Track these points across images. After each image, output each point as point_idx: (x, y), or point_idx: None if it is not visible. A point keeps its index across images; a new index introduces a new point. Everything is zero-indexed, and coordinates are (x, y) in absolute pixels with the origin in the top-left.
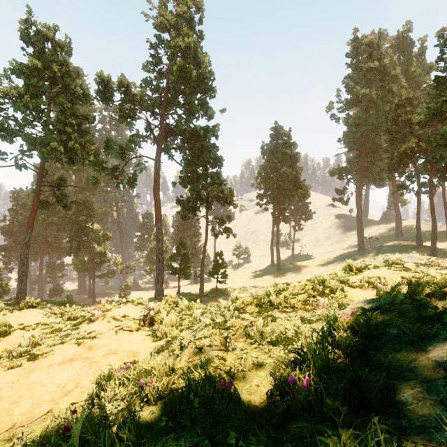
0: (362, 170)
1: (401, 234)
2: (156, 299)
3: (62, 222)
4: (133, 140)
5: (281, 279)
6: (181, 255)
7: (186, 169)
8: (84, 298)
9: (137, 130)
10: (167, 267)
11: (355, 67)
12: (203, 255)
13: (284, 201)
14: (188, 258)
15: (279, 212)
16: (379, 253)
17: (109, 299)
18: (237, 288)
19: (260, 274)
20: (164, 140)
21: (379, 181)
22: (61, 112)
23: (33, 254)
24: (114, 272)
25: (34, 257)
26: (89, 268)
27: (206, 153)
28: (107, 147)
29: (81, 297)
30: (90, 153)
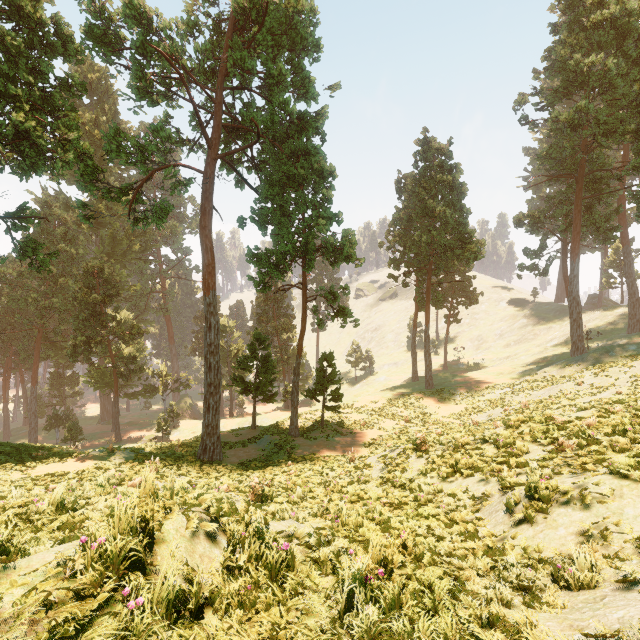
0: (578, 212)
1: (639, 326)
2: (203, 444)
3: (68, 307)
4: (159, 128)
5: (437, 404)
6: (257, 359)
7: (264, 192)
8: (105, 431)
9: (178, 131)
10: (234, 381)
11: (567, 29)
12: (297, 359)
13: (441, 266)
14: (270, 364)
15: (429, 288)
16: (624, 358)
17: (143, 434)
18: (360, 419)
19: (397, 393)
20: (226, 147)
21: (606, 233)
22: (7, 63)
23: (22, 359)
24: (154, 388)
25: (25, 364)
26: (112, 382)
27: (302, 162)
28: (108, 143)
29: (102, 428)
30: (67, 147)
